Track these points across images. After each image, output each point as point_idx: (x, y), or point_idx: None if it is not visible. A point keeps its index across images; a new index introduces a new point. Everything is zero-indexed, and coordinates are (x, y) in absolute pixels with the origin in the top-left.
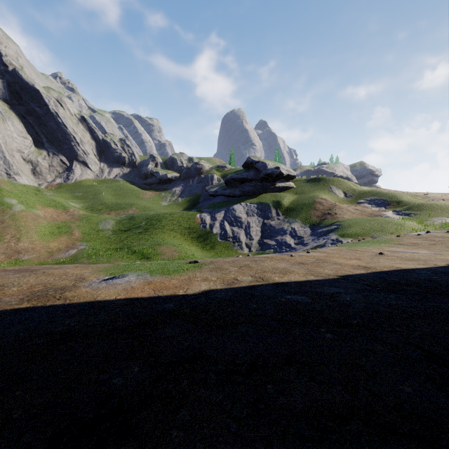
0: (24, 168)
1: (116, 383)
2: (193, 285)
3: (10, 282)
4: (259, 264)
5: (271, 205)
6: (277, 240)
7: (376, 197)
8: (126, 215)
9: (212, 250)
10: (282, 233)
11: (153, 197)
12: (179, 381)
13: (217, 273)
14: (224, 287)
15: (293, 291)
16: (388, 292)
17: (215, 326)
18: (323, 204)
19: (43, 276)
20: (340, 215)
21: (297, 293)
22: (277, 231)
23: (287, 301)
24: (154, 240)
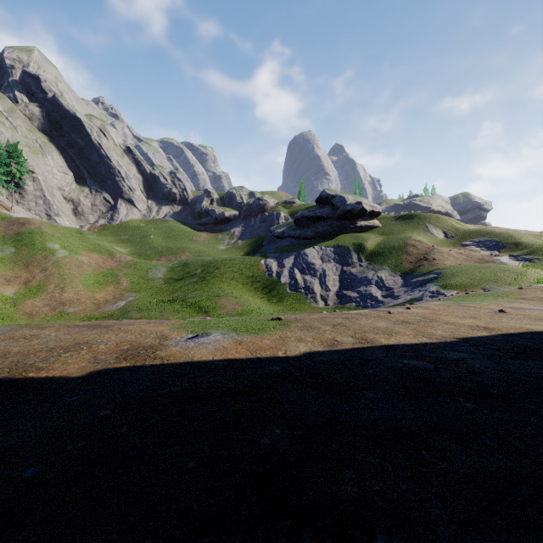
0: (65, 207)
1: (265, 443)
2: (289, 346)
3: (92, 339)
4: (354, 323)
5: (352, 249)
6: (360, 291)
7: (486, 238)
8: (179, 261)
9: (280, 303)
10: (366, 284)
11: (209, 240)
12: (328, 443)
13: (309, 332)
14: (325, 349)
15: (409, 355)
16: (524, 359)
17: (338, 391)
18: (417, 247)
19: (122, 333)
20: (440, 261)
21: (414, 358)
22: (359, 280)
23: (406, 366)
24: (212, 290)
